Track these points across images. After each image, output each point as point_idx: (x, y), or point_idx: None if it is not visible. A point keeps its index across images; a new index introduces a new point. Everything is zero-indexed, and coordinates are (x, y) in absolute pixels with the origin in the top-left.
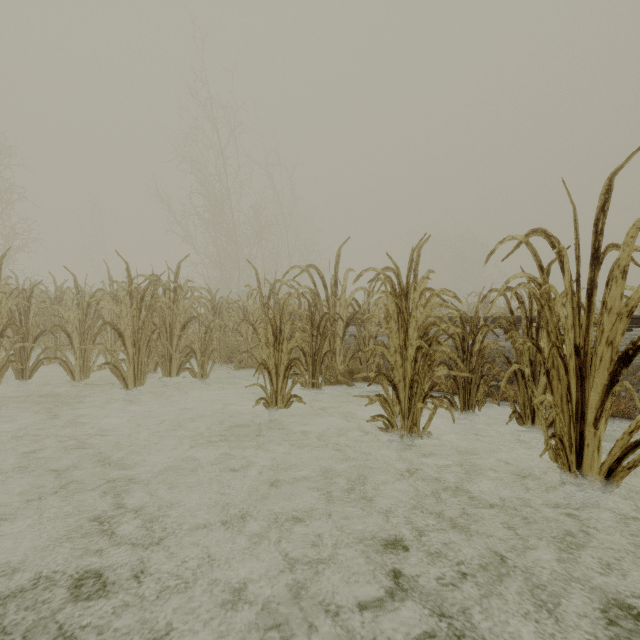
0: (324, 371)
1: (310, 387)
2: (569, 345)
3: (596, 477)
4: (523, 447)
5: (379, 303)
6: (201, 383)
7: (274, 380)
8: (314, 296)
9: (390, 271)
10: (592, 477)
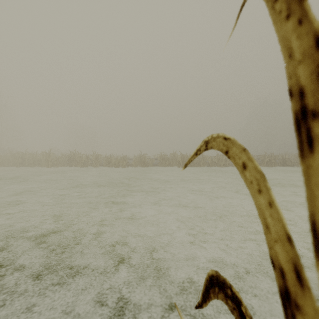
0: (24, 165)
1: (22, 167)
2: (42, 160)
3: (44, 167)
4: (45, 169)
5: (31, 157)
6: (0, 168)
7: (18, 165)
8: (22, 156)
9: (33, 154)
10: (44, 167)
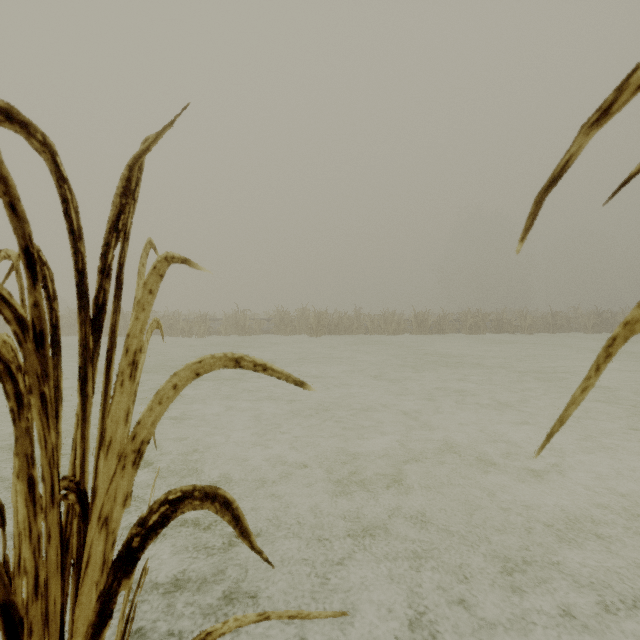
0: None
1: None
2: None
3: None
4: None
5: None
6: None
7: None
8: None
9: None
10: None
